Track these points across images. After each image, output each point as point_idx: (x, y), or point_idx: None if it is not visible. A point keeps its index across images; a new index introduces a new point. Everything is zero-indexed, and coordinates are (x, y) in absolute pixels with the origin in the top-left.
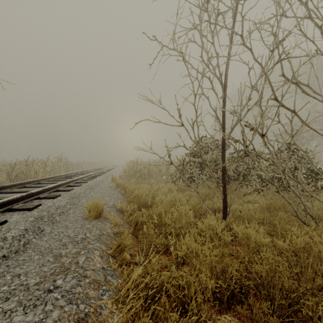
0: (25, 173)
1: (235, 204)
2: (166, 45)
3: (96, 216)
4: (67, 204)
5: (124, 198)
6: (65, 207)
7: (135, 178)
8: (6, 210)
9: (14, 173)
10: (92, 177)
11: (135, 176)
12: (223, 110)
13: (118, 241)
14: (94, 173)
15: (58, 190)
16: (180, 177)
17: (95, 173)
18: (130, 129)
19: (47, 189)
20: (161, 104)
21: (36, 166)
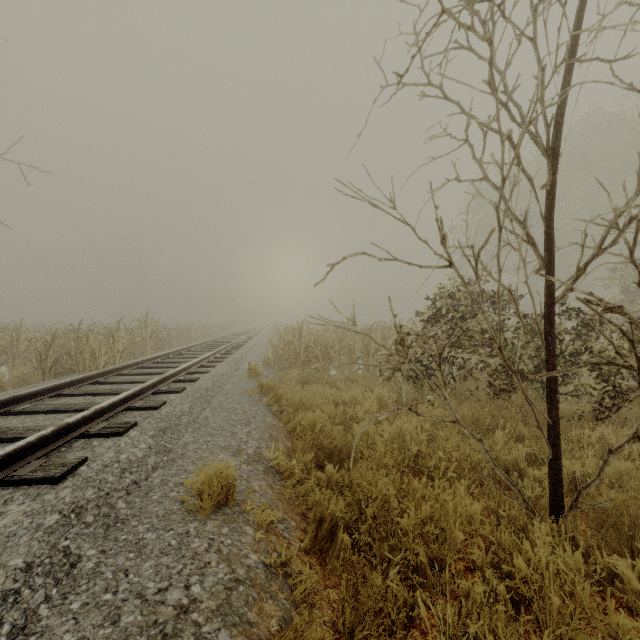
0: (74, 355)
1: (563, 459)
2: (448, 12)
3: (218, 502)
4: (150, 452)
5: (279, 424)
6: (143, 463)
7: (297, 370)
8: None
9: (51, 355)
10: (208, 366)
11: (297, 363)
12: (547, 219)
13: (285, 636)
14: (212, 355)
15: (132, 406)
16: (398, 369)
17: (214, 354)
18: (315, 284)
19: (108, 406)
20: (394, 207)
21: (94, 342)
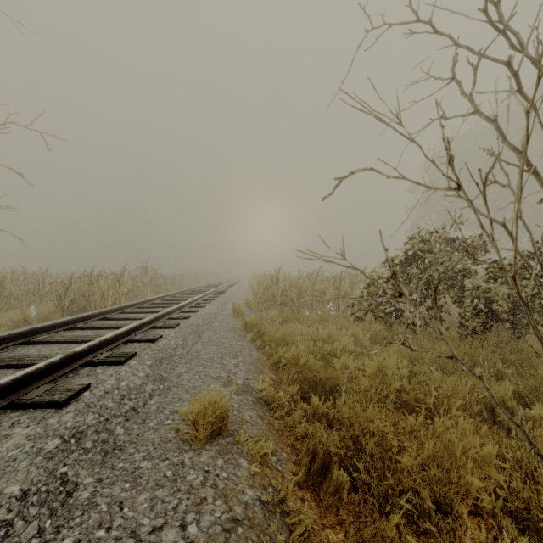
0: (87, 296)
1: None
2: None
3: (211, 431)
4: (147, 380)
5: (263, 357)
6: (141, 391)
7: (276, 310)
8: (8, 406)
9: (69, 296)
10: (198, 306)
11: (275, 304)
12: None
13: None
14: (201, 297)
15: (133, 338)
16: (369, 310)
17: (203, 297)
18: (323, 198)
19: (111, 338)
20: (400, 124)
21: (103, 285)
